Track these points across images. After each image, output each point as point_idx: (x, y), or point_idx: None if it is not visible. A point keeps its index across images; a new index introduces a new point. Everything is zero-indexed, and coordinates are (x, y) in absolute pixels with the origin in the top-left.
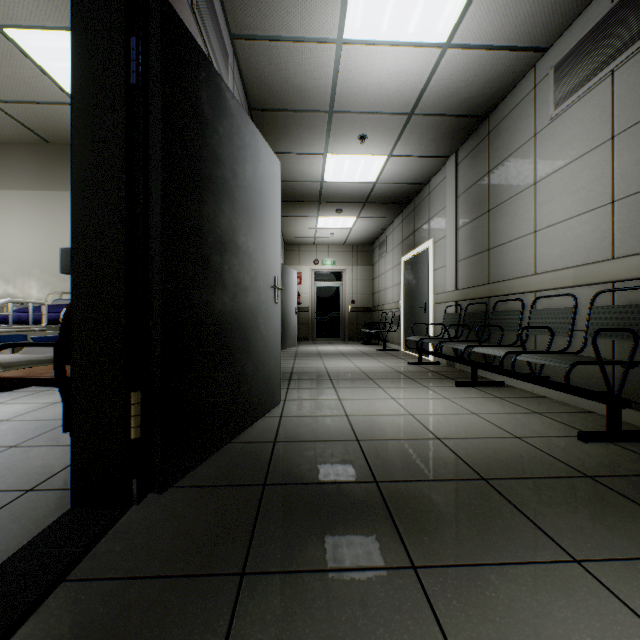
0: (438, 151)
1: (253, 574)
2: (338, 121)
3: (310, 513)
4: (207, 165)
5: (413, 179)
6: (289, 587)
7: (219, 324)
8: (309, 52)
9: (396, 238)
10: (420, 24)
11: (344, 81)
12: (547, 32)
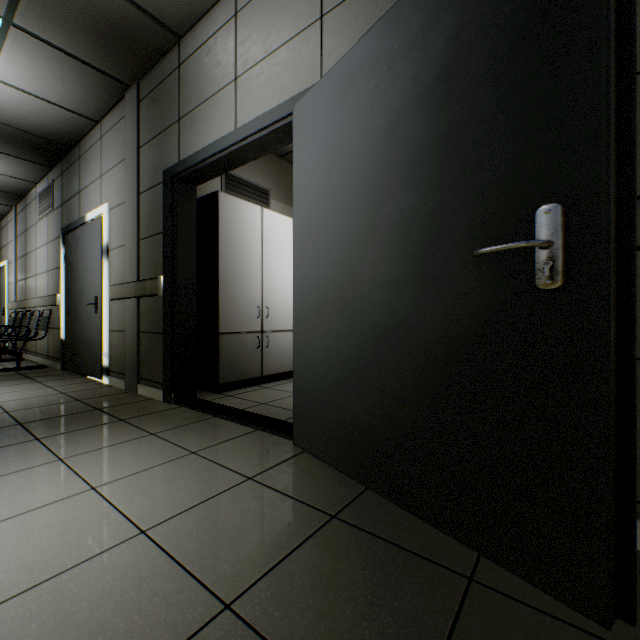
0: None
1: None
2: None
3: None
4: None
5: None
6: None
7: None
8: None
9: None
10: None
11: None
12: (30, 178)
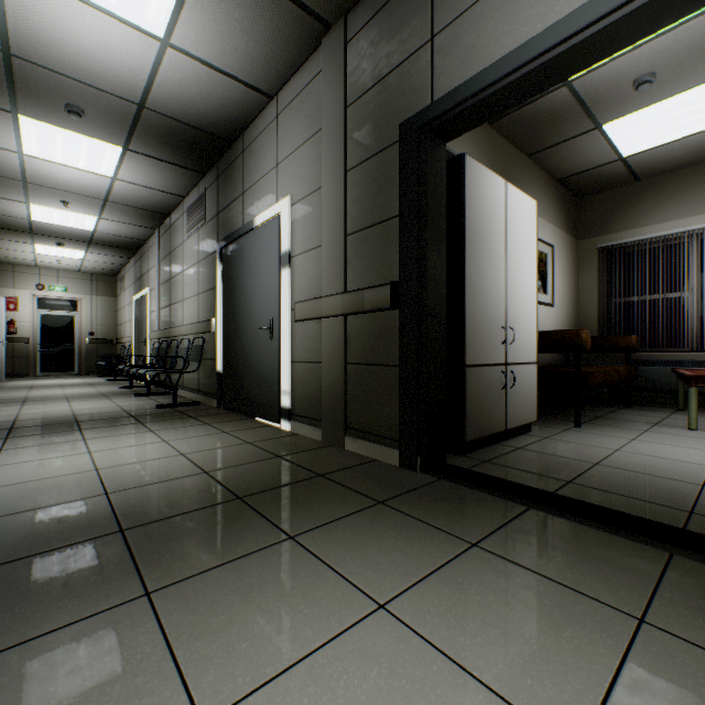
0: (144, 224)
1: None
2: (36, 188)
3: None
4: None
5: (132, 236)
6: None
7: None
8: None
9: (132, 277)
10: (89, 165)
11: (34, 171)
12: (179, 191)
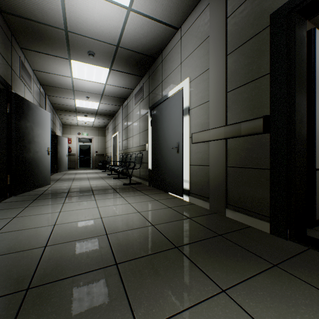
0: (116, 104)
1: (37, 199)
2: (77, 92)
3: (51, 195)
4: (26, 124)
5: (112, 110)
6: (43, 199)
7: (29, 161)
8: (62, 77)
9: (111, 128)
10: (96, 79)
11: (76, 85)
12: (131, 87)
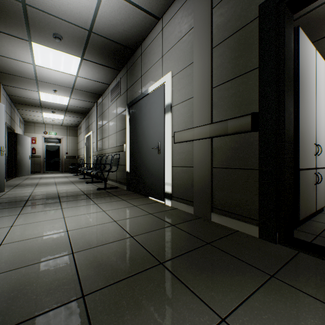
0: (90, 100)
1: None
2: (41, 83)
3: (3, 205)
4: None
5: (84, 106)
6: None
7: None
8: (21, 63)
9: (84, 127)
10: (65, 69)
11: (40, 74)
12: (107, 81)
